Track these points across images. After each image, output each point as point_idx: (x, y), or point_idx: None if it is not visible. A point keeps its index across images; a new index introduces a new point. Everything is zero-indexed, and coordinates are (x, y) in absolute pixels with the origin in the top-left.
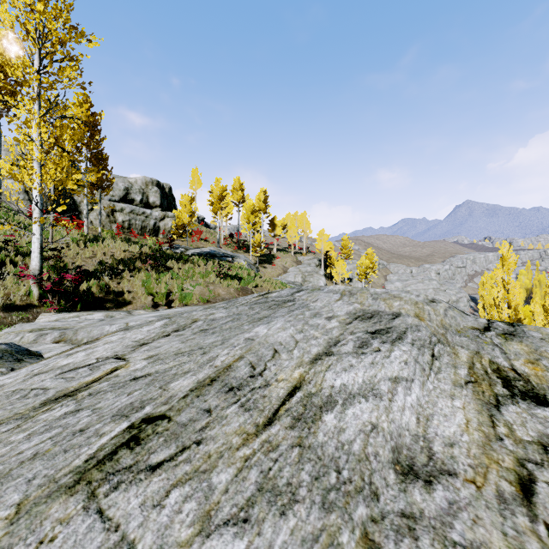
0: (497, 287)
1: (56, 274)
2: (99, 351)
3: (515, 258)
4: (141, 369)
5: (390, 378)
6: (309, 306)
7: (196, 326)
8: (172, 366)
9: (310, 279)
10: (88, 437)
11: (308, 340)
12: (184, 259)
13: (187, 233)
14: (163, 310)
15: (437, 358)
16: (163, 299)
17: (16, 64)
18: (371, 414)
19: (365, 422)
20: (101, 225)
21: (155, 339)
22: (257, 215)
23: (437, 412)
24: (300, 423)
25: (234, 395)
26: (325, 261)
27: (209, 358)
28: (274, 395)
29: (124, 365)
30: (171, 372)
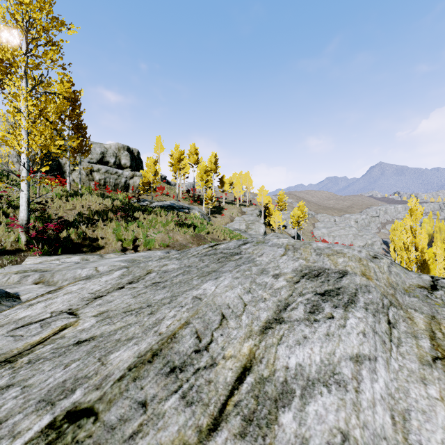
0: (407, 234)
1: (41, 223)
2: (56, 303)
3: (421, 210)
4: (88, 329)
5: (351, 357)
6: (255, 261)
7: (149, 278)
8: (118, 328)
9: (252, 226)
10: (0, 438)
11: (256, 303)
12: (149, 211)
13: (152, 189)
14: (130, 253)
15: (394, 325)
16: (130, 244)
17: (6, 48)
18: (338, 415)
19: (333, 428)
20: (82, 182)
21: (110, 291)
22: (209, 174)
23: (412, 405)
24: (252, 427)
25: (175, 378)
26: (264, 211)
27: (155, 320)
28: (221, 379)
29: (74, 323)
30: (115, 337)
